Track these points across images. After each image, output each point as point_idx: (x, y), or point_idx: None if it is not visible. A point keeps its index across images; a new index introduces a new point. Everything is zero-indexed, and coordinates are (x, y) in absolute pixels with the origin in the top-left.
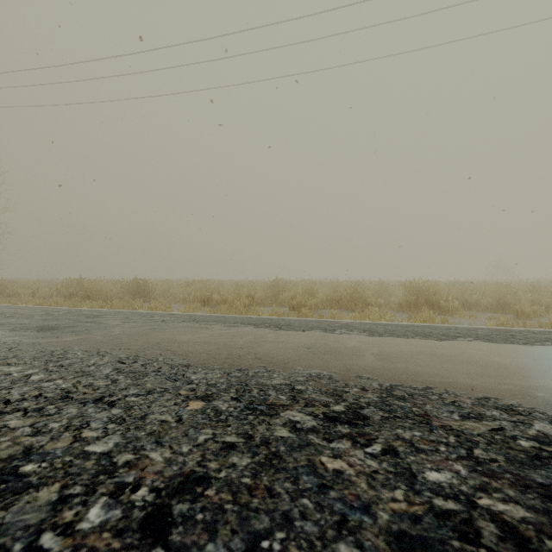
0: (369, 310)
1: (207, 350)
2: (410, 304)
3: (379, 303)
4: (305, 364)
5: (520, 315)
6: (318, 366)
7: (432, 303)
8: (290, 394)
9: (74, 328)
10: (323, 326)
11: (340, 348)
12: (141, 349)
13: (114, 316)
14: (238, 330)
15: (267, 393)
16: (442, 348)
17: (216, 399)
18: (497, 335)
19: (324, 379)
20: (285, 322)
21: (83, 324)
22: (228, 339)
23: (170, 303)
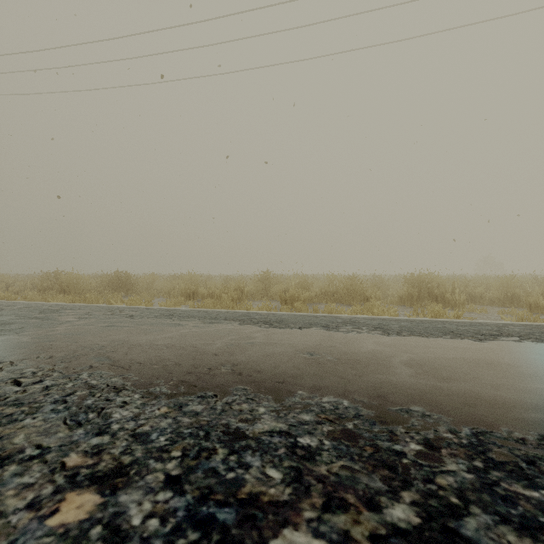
0: (370, 304)
1: (164, 359)
2: (412, 297)
3: (379, 296)
4: (310, 383)
5: (534, 309)
6: (332, 389)
7: (436, 296)
8: (289, 463)
9: (8, 325)
10: (322, 322)
11: (354, 354)
12: (68, 358)
13: (75, 310)
14: (218, 328)
15: (244, 461)
16: (495, 353)
17: (130, 484)
18: (541, 332)
19: (348, 417)
20: (276, 317)
21: (25, 321)
22: (200, 340)
23: (152, 297)
